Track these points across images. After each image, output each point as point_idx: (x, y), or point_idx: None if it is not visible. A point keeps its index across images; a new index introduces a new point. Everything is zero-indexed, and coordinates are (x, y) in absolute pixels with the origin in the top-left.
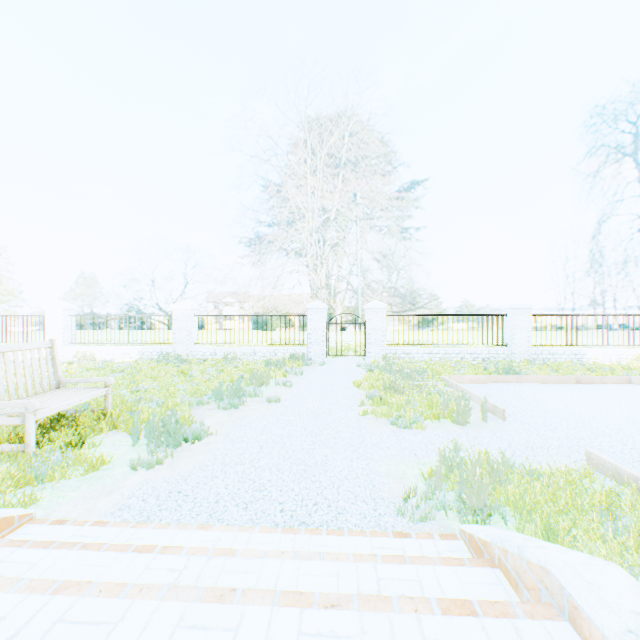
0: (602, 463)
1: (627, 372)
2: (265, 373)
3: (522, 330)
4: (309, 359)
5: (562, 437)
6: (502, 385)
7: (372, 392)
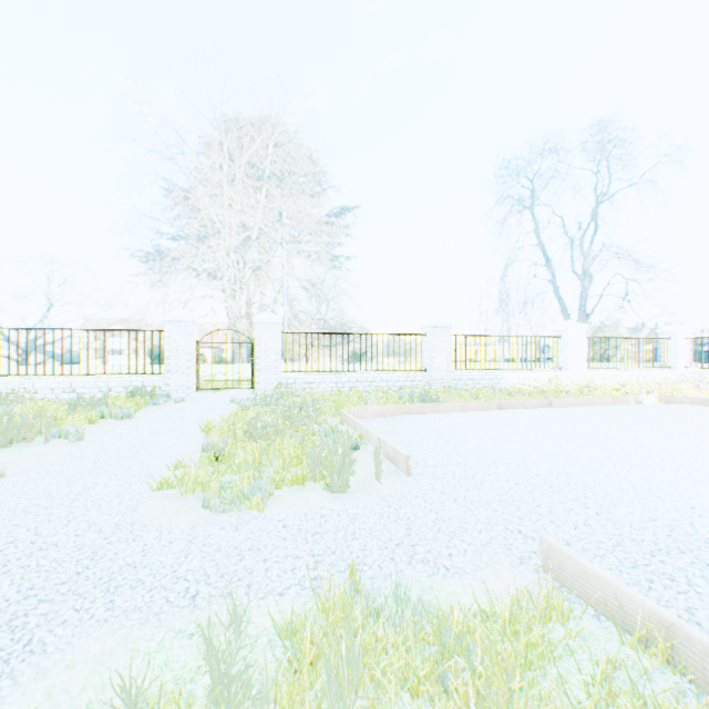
0: (578, 573)
1: (544, 395)
2: (56, 419)
3: (442, 352)
4: (166, 395)
5: (494, 500)
6: (416, 417)
7: (217, 440)
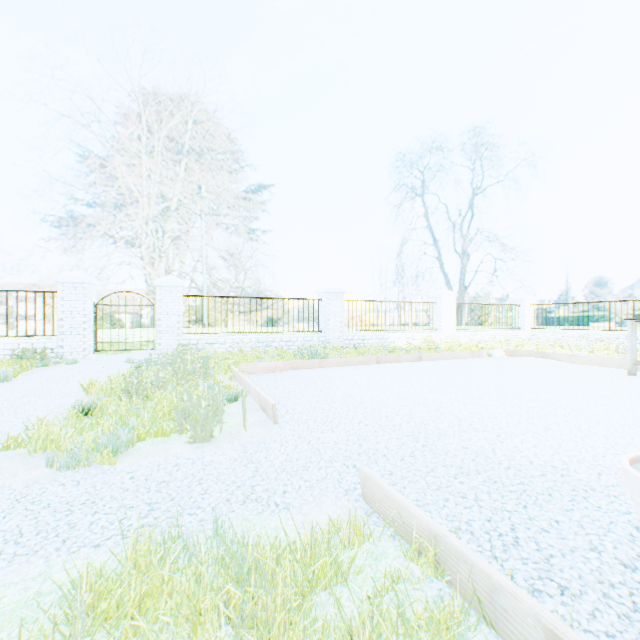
0: (383, 497)
1: (419, 351)
2: None
3: (336, 315)
4: (59, 357)
5: (342, 440)
6: (302, 371)
7: (94, 398)
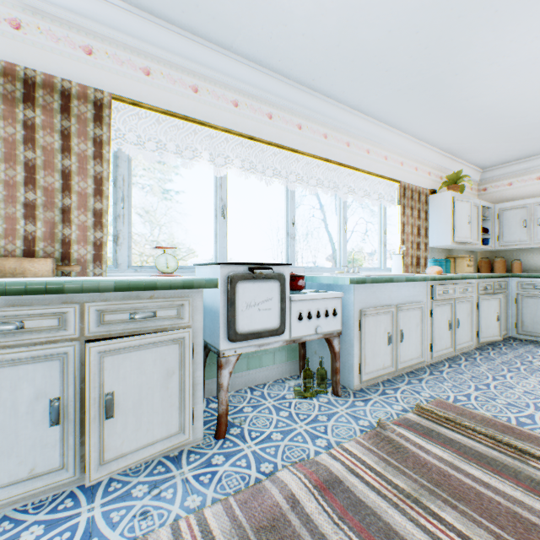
0: None
1: None
2: None
3: None
4: None
5: None
6: None
7: None
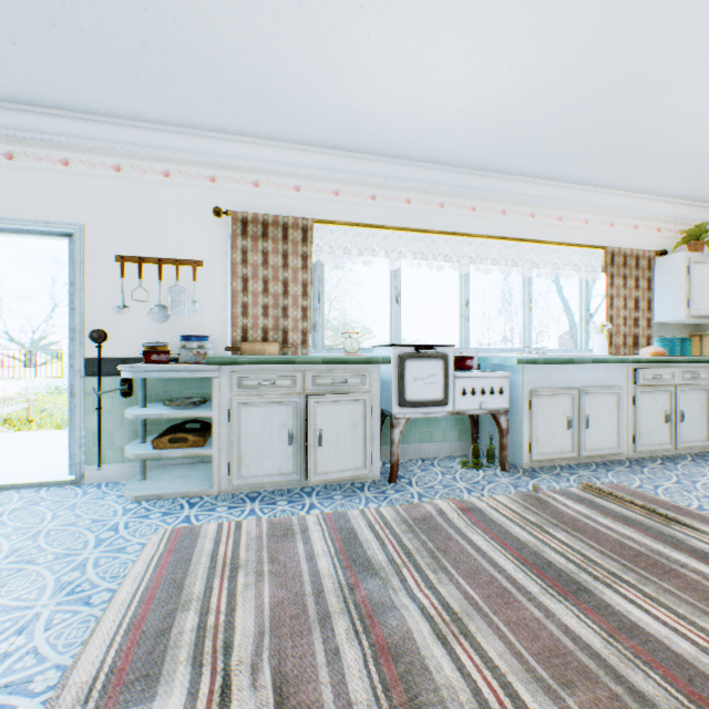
0: None
1: None
2: None
3: None
4: None
5: None
6: None
7: None
